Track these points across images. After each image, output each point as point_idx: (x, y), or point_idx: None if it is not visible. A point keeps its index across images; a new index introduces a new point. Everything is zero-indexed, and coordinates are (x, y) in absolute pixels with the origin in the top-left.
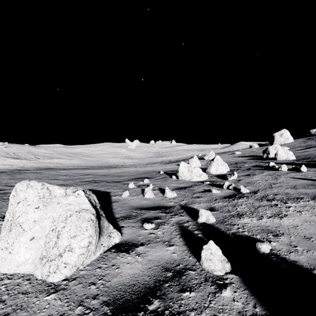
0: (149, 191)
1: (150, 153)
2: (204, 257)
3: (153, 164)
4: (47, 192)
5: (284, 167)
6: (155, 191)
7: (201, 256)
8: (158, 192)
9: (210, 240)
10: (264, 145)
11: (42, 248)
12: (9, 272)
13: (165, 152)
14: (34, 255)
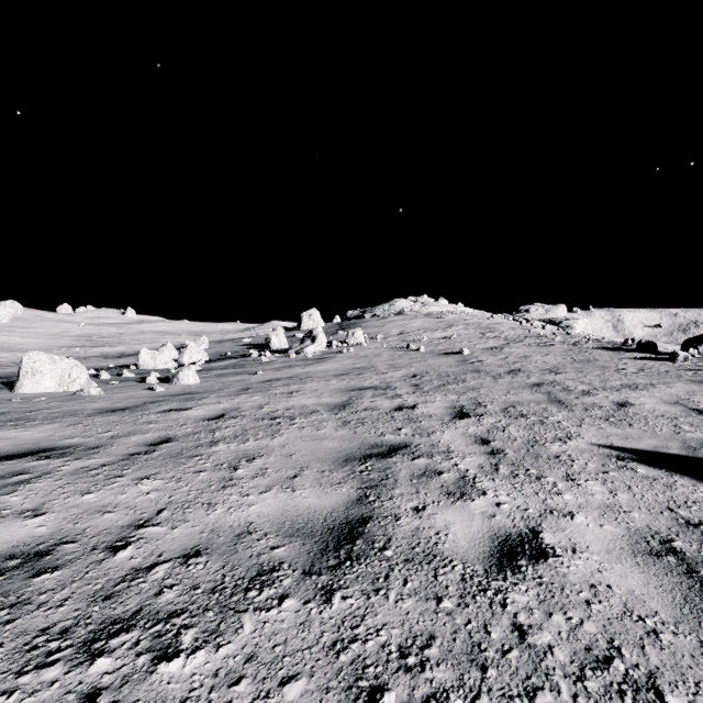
0: (105, 373)
1: (65, 337)
2: (148, 380)
3: (83, 359)
4: (51, 357)
5: (255, 354)
6: (110, 376)
7: (147, 381)
8: (115, 376)
9: (152, 375)
10: (292, 329)
11: (59, 381)
12: (41, 392)
13: (107, 336)
14: (55, 384)
